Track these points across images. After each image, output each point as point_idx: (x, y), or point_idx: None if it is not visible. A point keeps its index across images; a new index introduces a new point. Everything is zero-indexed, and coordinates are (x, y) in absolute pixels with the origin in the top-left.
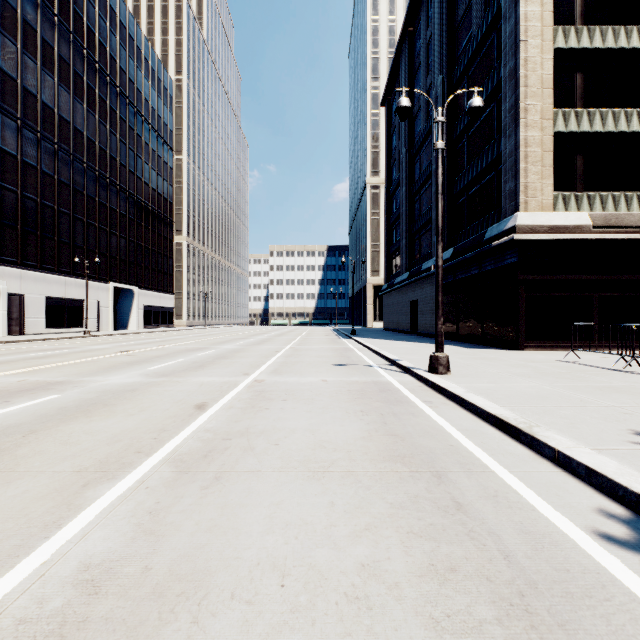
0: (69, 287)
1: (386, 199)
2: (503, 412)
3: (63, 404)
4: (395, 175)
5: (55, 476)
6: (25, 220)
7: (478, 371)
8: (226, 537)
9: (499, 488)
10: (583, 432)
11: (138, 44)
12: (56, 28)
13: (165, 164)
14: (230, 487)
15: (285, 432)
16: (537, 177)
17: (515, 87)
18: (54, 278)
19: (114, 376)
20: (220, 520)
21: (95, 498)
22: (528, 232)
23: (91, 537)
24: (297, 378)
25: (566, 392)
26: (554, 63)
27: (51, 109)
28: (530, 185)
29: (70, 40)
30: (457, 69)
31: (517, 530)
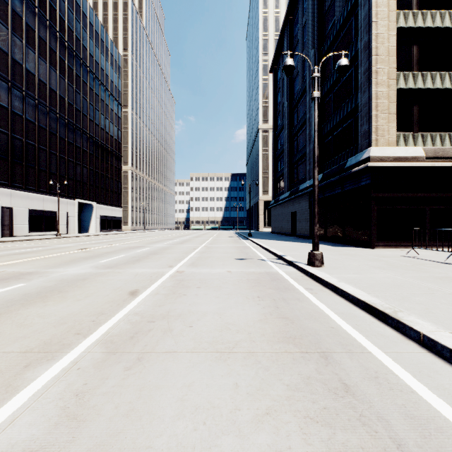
0: (46, 202)
1: (273, 139)
2: (370, 299)
3: (27, 291)
4: (279, 122)
5: (3, 357)
6: (14, 154)
7: (344, 264)
8: (141, 422)
9: (378, 369)
10: (439, 317)
11: (96, 29)
12: (36, 16)
13: (115, 115)
14: (149, 368)
15: (198, 315)
16: (385, 121)
17: (368, 55)
18: (35, 196)
19: (72, 268)
20: (137, 403)
21: (32, 379)
22: (378, 161)
23: (18, 422)
24: (209, 269)
25: (415, 281)
26: (397, 38)
27: (33, 74)
28: (380, 127)
29: (47, 25)
30: (325, 44)
31: (402, 414)
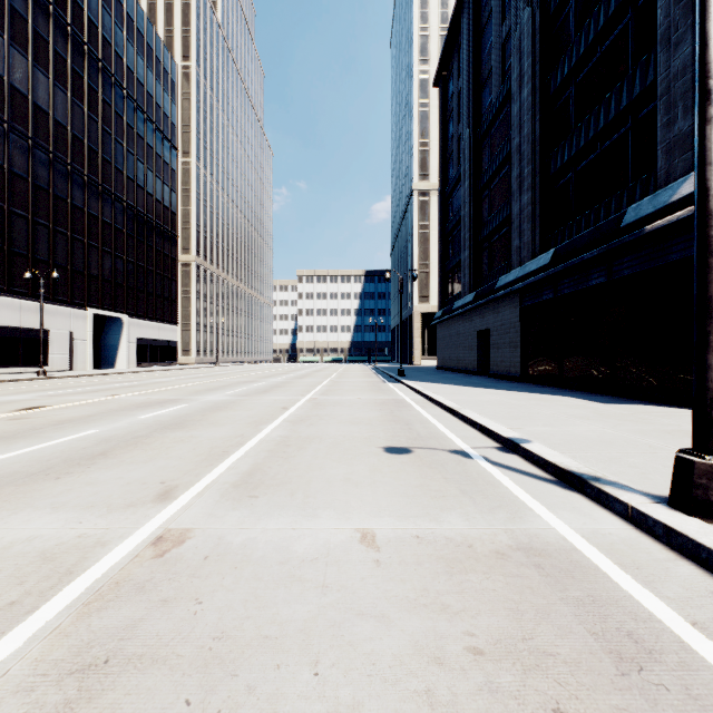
0: (26, 313)
1: (440, 203)
2: None
3: None
4: (452, 171)
5: None
6: None
7: None
8: None
9: None
10: None
11: (129, 11)
12: None
13: (166, 165)
14: None
15: None
16: None
17: None
18: (3, 301)
19: None
20: None
21: None
22: None
23: None
24: (289, 521)
25: None
26: None
27: None
28: None
29: None
30: None
31: None
